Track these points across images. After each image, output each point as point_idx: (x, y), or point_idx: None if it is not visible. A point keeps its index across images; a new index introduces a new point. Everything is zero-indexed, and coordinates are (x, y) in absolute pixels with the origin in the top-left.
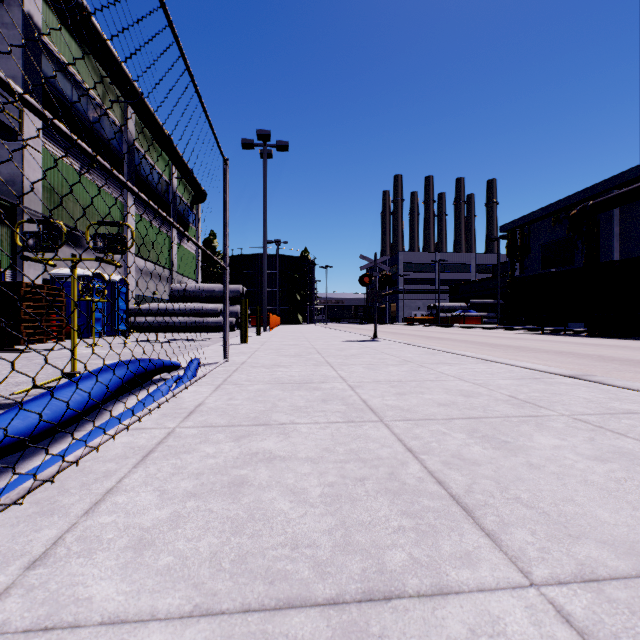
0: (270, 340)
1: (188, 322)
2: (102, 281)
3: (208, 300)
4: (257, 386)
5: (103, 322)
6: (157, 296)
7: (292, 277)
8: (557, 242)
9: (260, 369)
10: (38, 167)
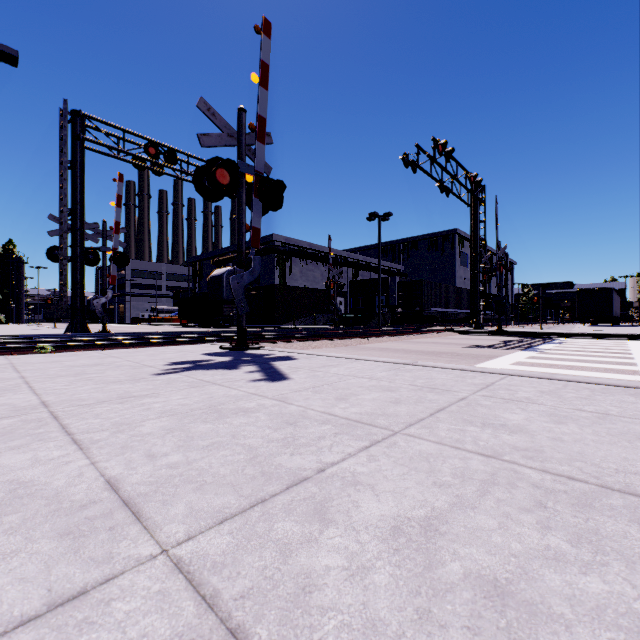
0: None
1: None
2: None
3: None
4: None
5: None
6: None
7: None
8: None
9: None
10: None
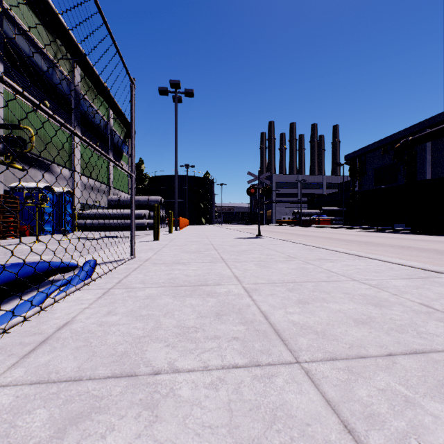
0: (178, 237)
1: (120, 223)
2: (52, 192)
3: (136, 207)
4: (148, 290)
5: (52, 223)
6: (98, 204)
7: (197, 191)
8: (385, 166)
9: (160, 267)
10: (0, 104)
